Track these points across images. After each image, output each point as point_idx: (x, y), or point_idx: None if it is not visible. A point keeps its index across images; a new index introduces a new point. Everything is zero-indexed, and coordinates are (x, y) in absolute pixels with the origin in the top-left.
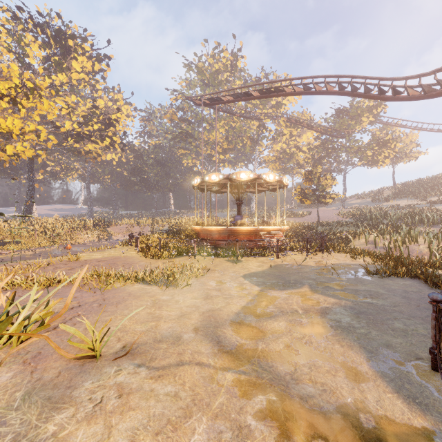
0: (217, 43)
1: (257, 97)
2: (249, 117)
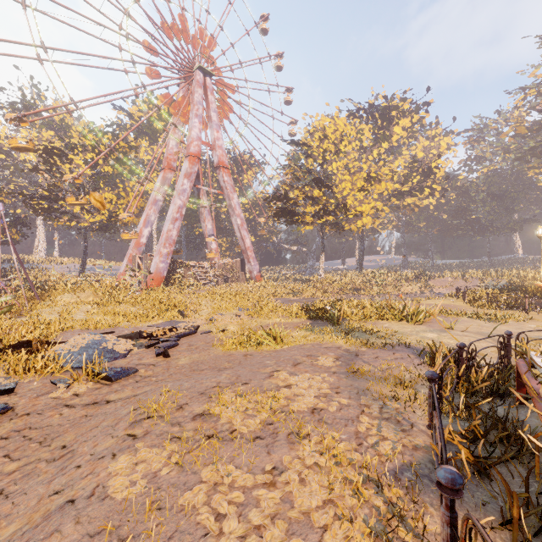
0: None
1: None
2: None
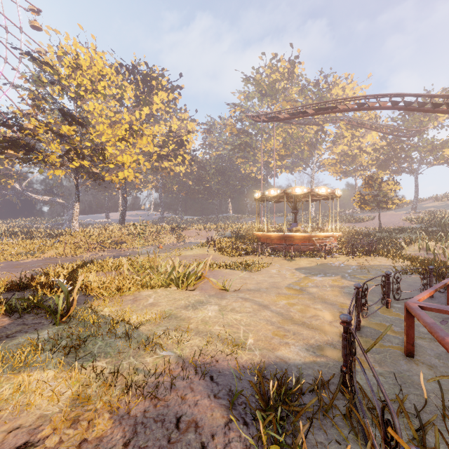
0: (275, 54)
1: (313, 114)
2: (307, 124)
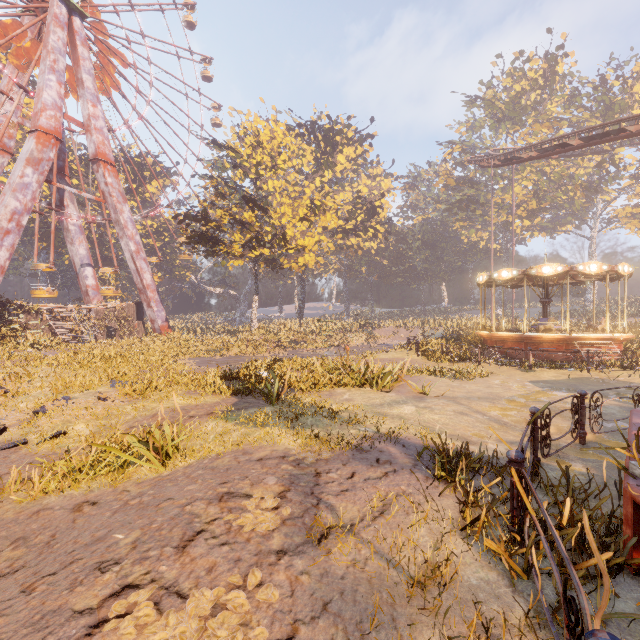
0: (518, 53)
1: (580, 147)
2: (579, 154)
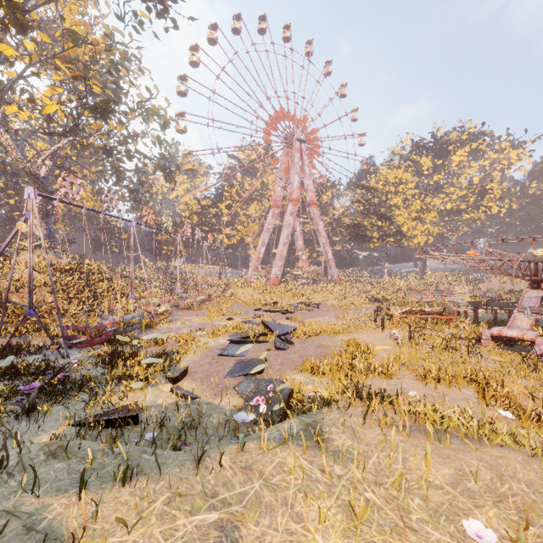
0: None
1: None
2: None
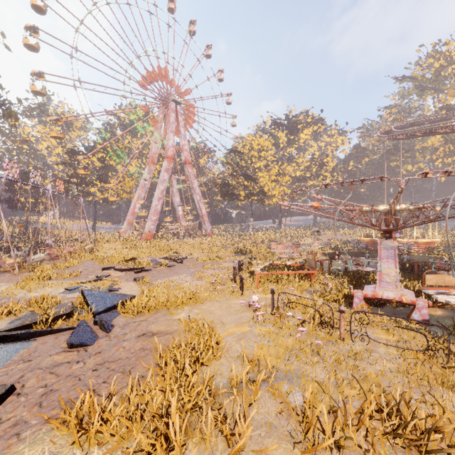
0: (434, 43)
1: (423, 136)
2: None
